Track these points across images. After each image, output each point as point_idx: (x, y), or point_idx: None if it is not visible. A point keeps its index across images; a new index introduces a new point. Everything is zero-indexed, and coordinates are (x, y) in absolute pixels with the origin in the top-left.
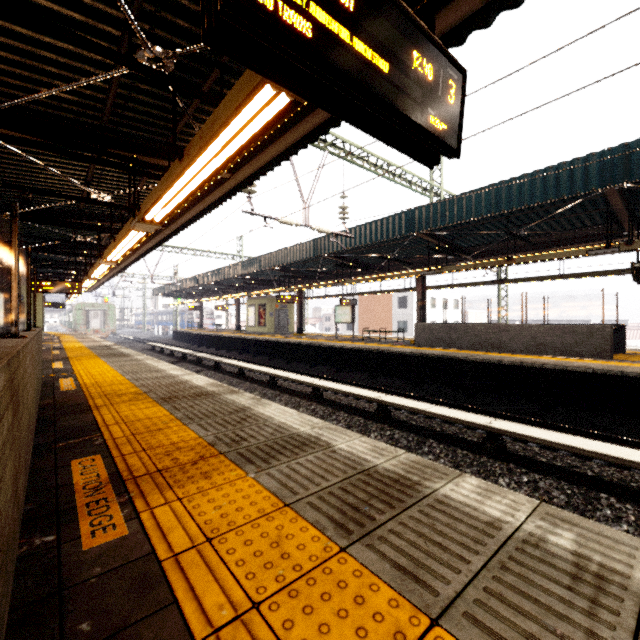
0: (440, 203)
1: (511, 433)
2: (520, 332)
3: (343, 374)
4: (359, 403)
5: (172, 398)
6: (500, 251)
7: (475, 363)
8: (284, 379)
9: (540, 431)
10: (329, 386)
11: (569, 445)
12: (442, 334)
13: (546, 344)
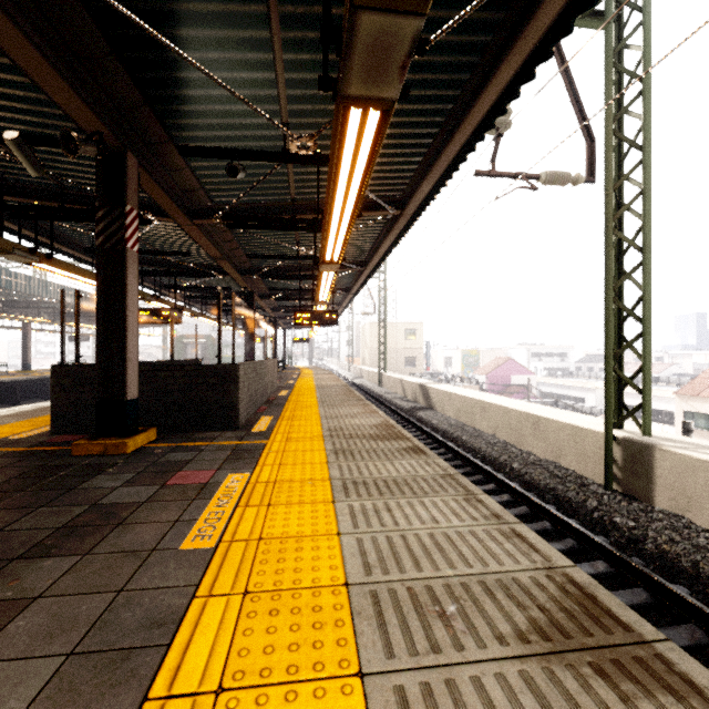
0: None
1: None
2: None
3: None
4: None
5: None
6: None
7: None
8: None
9: None
10: None
11: None
12: None
13: None
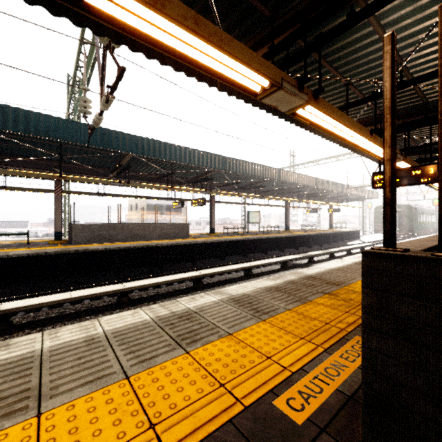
0: (160, 143)
1: (259, 265)
2: (156, 228)
3: (2, 291)
4: (158, 290)
5: (332, 283)
6: (130, 177)
7: (164, 247)
8: (67, 302)
9: (257, 262)
10: (153, 282)
11: (270, 262)
12: (103, 232)
13: (167, 233)
